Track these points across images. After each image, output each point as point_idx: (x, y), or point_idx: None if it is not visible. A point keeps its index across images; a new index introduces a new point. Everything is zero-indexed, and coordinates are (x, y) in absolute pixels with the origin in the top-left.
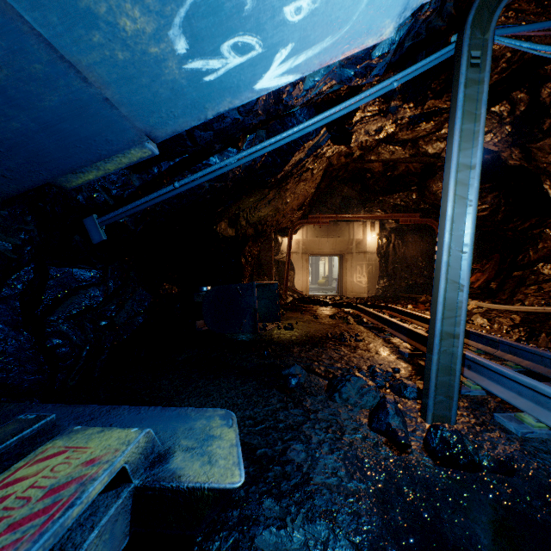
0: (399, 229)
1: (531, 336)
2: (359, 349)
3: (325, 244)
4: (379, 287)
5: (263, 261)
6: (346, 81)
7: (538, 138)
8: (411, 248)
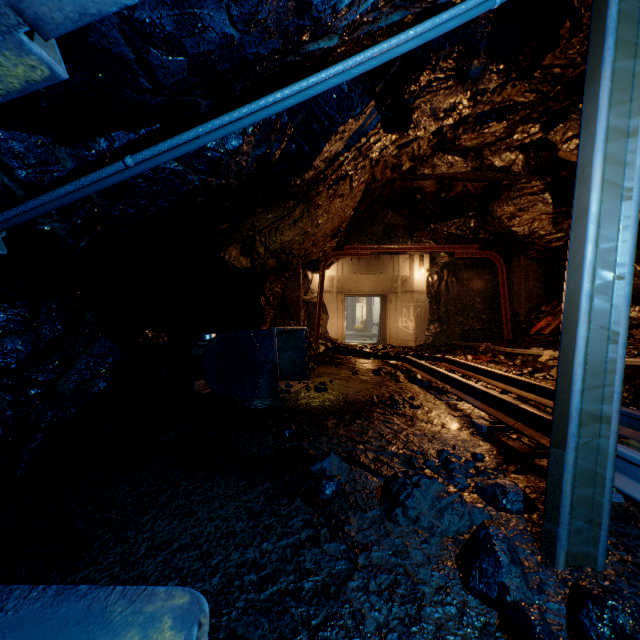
0: (453, 264)
1: (637, 397)
2: (418, 421)
3: (364, 282)
4: (429, 333)
5: (289, 302)
6: None
7: None
8: (467, 287)
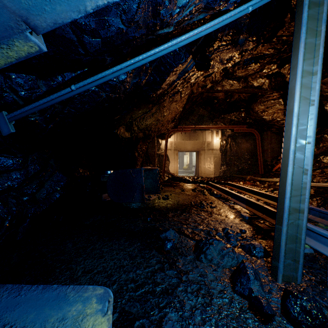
0: (233, 135)
1: (325, 203)
2: (214, 214)
3: (188, 144)
4: (221, 170)
5: (150, 154)
6: (212, 2)
7: (324, 75)
8: (240, 147)
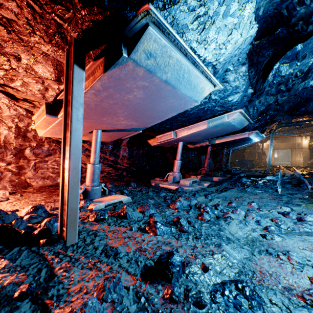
0: None
1: None
2: None
3: (281, 145)
4: (309, 162)
5: (252, 152)
6: None
7: None
8: None
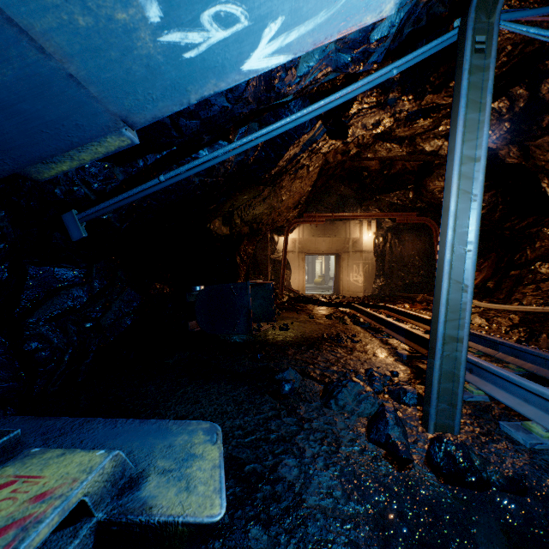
0: (396, 228)
1: (531, 336)
2: (356, 351)
3: (321, 243)
4: (375, 286)
5: (259, 260)
6: (342, 67)
7: (537, 135)
8: (407, 247)
